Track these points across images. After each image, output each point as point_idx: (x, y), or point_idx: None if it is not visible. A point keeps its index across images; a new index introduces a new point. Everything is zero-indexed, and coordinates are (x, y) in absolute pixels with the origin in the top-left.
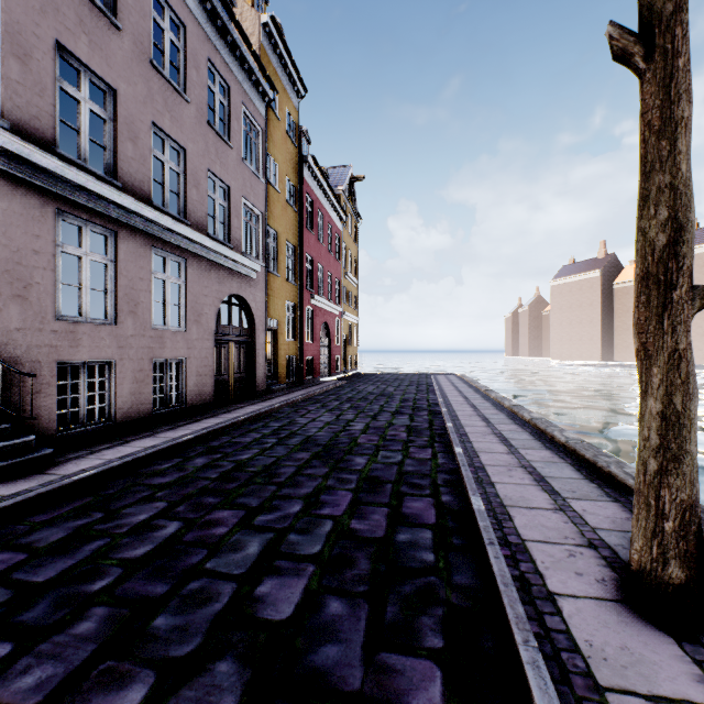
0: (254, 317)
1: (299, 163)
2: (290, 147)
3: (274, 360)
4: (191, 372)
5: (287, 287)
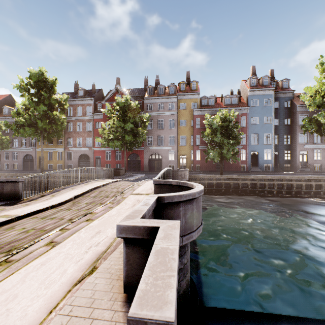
0: None
1: None
2: None
3: None
4: None
5: None
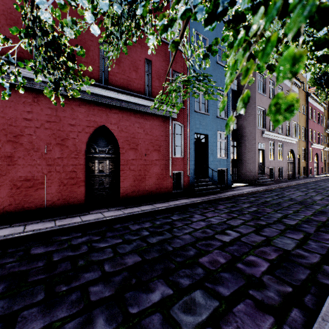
0: (294, 155)
1: (306, 96)
2: (303, 93)
3: (298, 168)
4: (283, 170)
5: (302, 143)
